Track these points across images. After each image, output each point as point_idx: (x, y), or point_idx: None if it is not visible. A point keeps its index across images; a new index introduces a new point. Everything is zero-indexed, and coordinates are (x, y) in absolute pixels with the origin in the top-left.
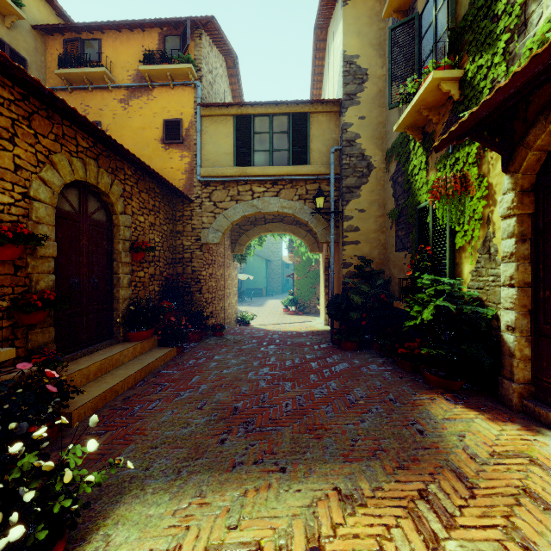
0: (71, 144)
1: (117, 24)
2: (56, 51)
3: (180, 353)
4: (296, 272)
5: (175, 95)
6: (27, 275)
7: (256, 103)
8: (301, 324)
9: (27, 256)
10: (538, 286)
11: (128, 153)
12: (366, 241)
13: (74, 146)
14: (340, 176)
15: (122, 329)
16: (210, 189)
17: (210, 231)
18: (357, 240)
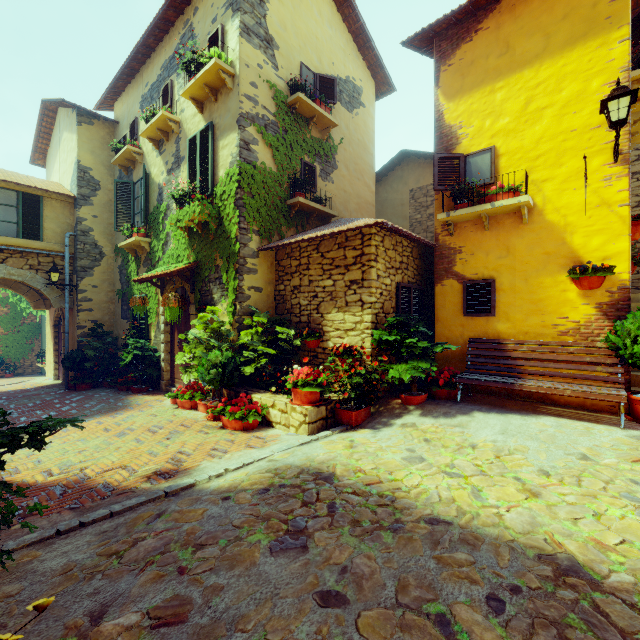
0: None
1: None
2: None
3: None
4: (1, 325)
5: None
6: None
7: None
8: (22, 383)
9: None
10: (172, 343)
11: None
12: (99, 309)
13: None
14: (75, 256)
15: None
16: None
17: None
18: (91, 308)
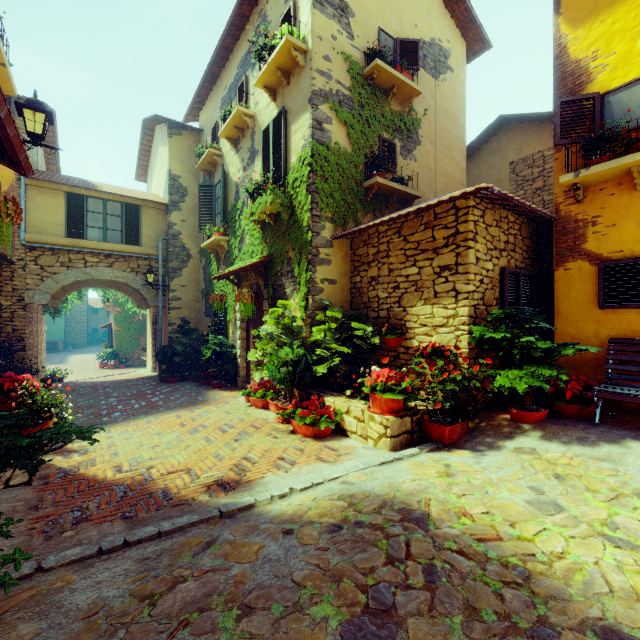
0: None
1: None
2: None
3: None
4: (116, 323)
5: None
6: None
7: (91, 189)
8: (128, 374)
9: None
10: (247, 339)
11: None
12: (186, 307)
13: None
14: (167, 258)
15: None
16: (36, 254)
17: (37, 292)
18: (180, 307)
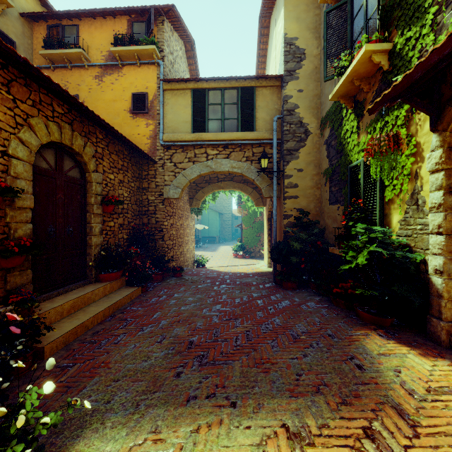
0: (47, 109)
1: (92, 12)
2: (41, 35)
3: (144, 291)
4: (244, 223)
5: (141, 73)
6: (6, 224)
7: (210, 79)
8: (248, 266)
9: (6, 208)
10: None
11: (99, 119)
12: (304, 196)
13: (50, 112)
14: (281, 140)
15: (94, 271)
16: (171, 152)
17: (171, 187)
18: (296, 195)
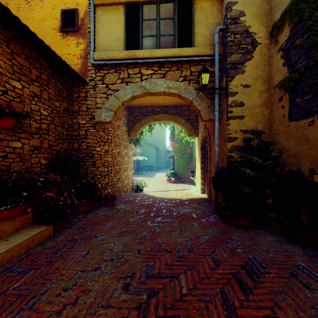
0: None
1: None
2: None
3: (58, 231)
4: (175, 154)
5: None
6: None
7: None
8: (181, 191)
9: None
10: None
11: None
12: (250, 116)
13: None
14: (223, 55)
15: None
16: (103, 73)
17: (103, 110)
18: (242, 115)
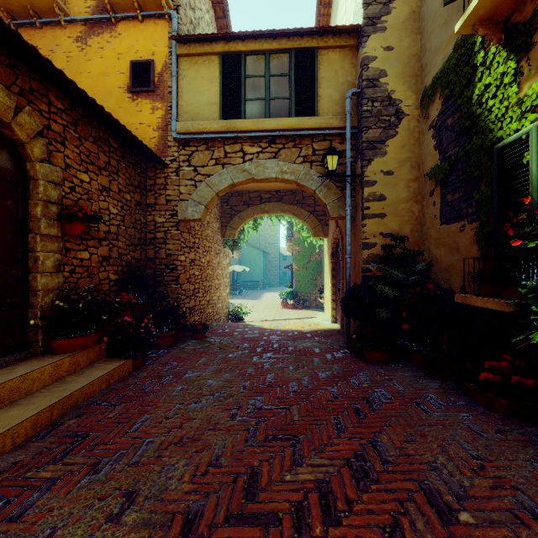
0: None
1: None
2: None
3: (138, 367)
4: (295, 262)
5: (144, 31)
6: None
7: (247, 34)
8: (303, 320)
9: None
10: None
11: (37, 55)
12: (394, 213)
13: None
14: (358, 129)
15: (42, 335)
16: (189, 150)
17: (189, 203)
18: (382, 212)
